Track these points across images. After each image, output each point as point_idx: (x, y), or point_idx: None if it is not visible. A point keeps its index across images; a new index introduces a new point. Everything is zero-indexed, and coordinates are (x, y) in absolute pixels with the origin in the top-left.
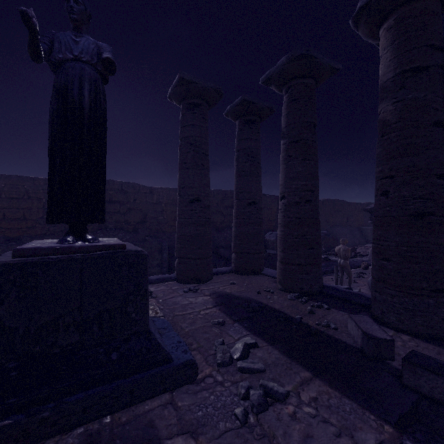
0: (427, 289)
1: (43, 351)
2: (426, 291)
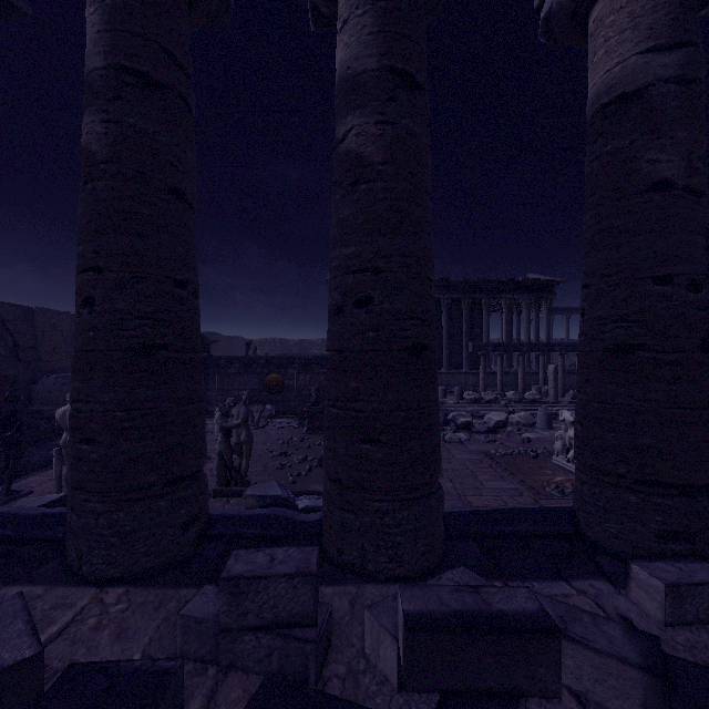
0: (156, 484)
1: None
2: (155, 489)
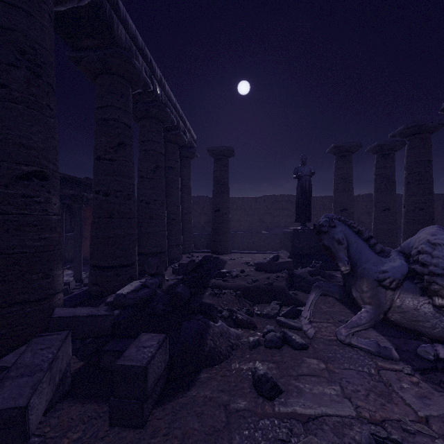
0: None
1: (301, 253)
2: None
